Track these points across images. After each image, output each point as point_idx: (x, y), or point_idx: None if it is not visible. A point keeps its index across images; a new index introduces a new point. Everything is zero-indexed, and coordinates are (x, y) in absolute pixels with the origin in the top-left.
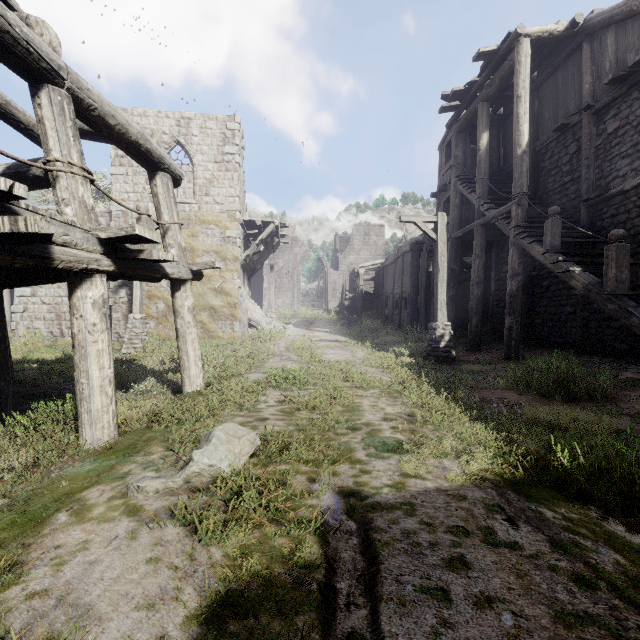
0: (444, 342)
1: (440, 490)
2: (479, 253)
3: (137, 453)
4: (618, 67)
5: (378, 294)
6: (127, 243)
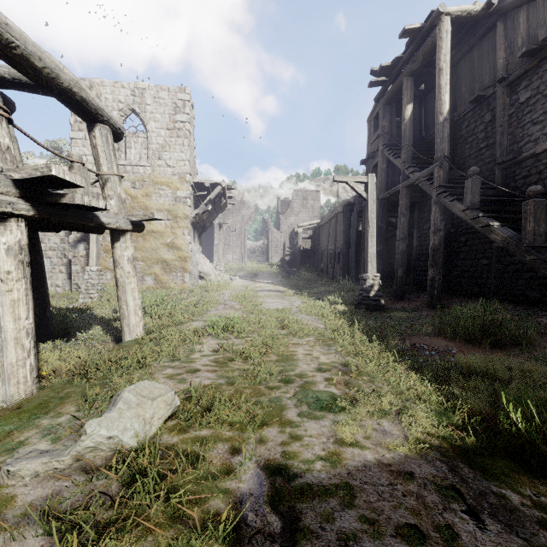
0: (374, 291)
1: (382, 464)
2: (404, 212)
3: (43, 415)
4: (530, 42)
5: (314, 250)
6: (49, 187)
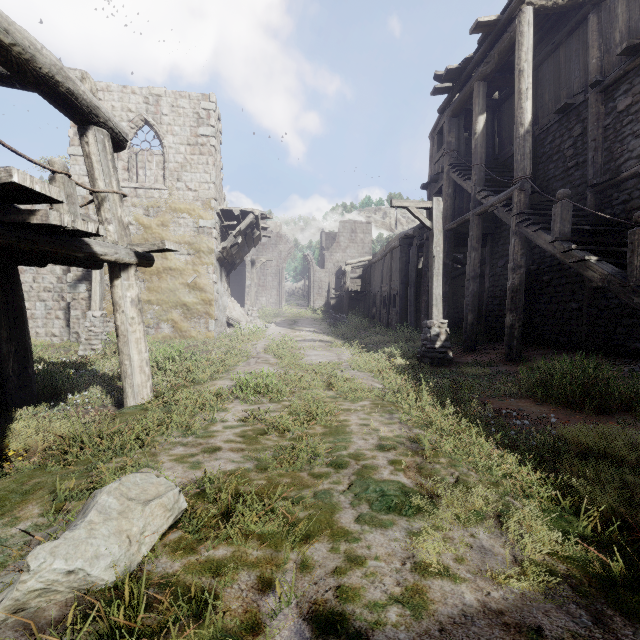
0: (440, 342)
1: (492, 613)
2: (475, 245)
3: None
4: (630, 38)
5: (365, 292)
6: (15, 202)
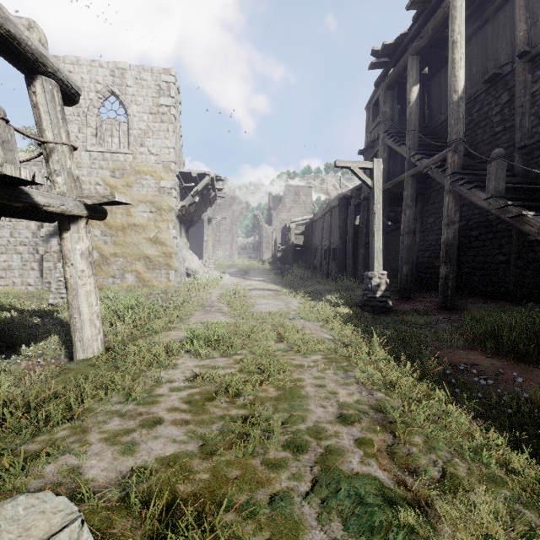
0: (380, 292)
1: None
2: (409, 203)
3: None
4: None
5: (307, 246)
6: None
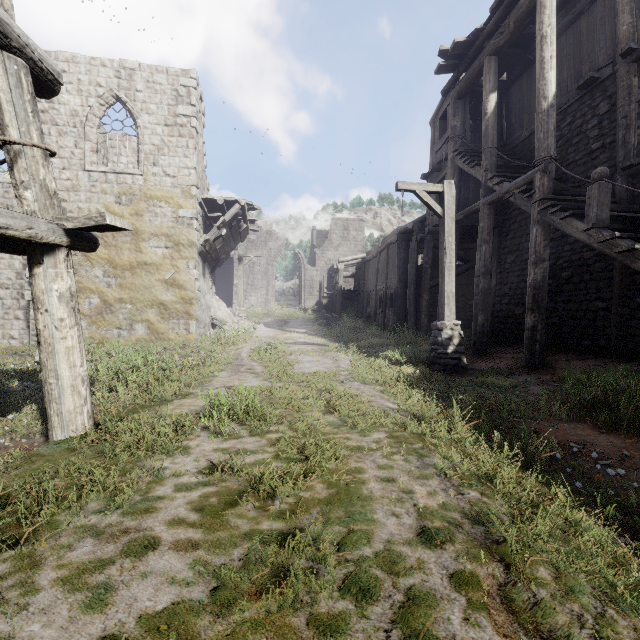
0: (453, 346)
1: None
2: (486, 237)
3: None
4: None
5: (359, 291)
6: None
